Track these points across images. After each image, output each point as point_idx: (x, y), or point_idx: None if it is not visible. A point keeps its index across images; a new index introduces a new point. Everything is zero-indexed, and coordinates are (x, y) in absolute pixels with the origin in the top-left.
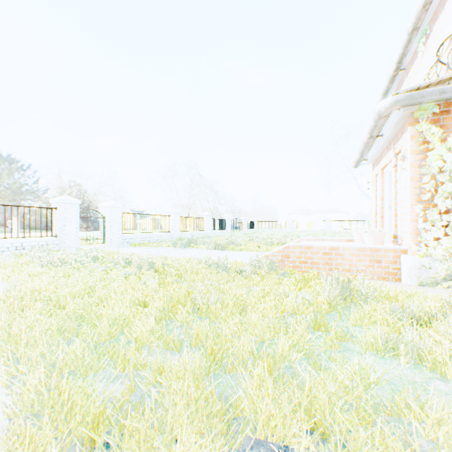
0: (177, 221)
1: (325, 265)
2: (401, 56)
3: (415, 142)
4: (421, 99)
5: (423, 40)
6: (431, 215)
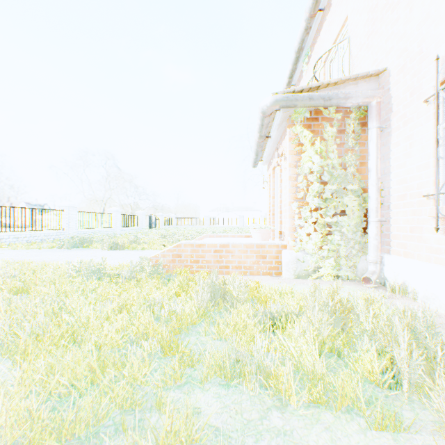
0: (73, 217)
1: (217, 263)
2: (291, 72)
3: (292, 143)
4: (296, 103)
5: (306, 61)
6: (305, 213)
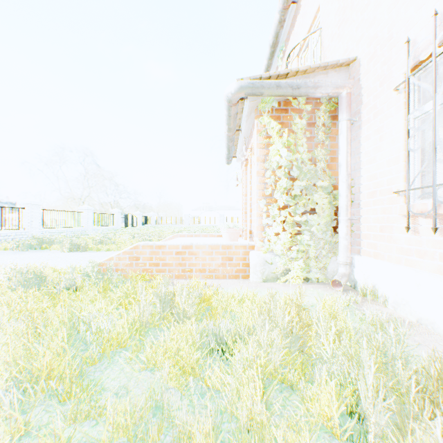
0: (37, 215)
1: (179, 266)
2: (267, 67)
3: (260, 135)
4: (263, 90)
5: (281, 56)
6: (273, 211)
